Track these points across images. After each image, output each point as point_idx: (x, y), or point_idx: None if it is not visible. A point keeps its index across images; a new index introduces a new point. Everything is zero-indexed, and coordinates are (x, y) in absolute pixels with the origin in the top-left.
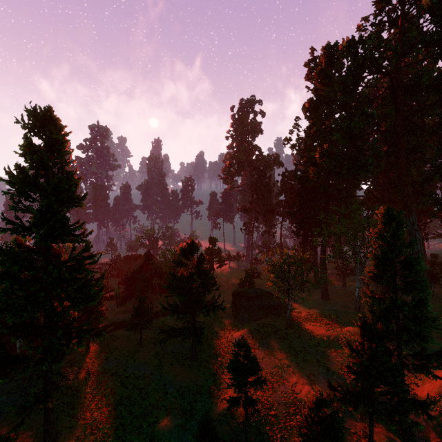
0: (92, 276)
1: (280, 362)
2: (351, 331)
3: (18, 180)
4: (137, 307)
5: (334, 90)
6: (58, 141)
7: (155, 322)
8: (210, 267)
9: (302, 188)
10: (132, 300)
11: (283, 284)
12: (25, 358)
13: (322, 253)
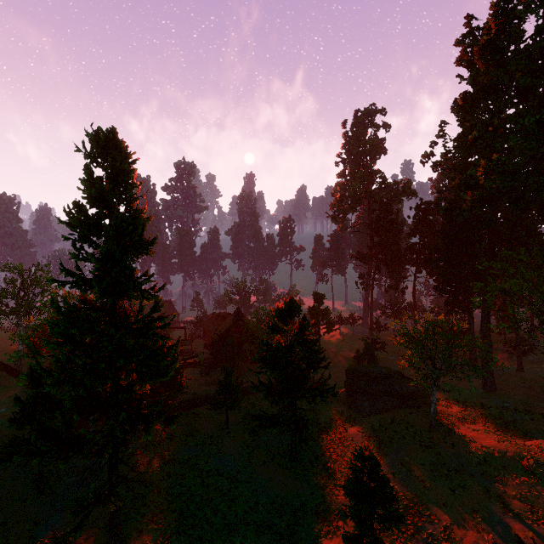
0: (164, 343)
1: (422, 484)
2: (543, 447)
3: (78, 222)
4: (222, 381)
5: (507, 73)
6: (123, 171)
7: (244, 401)
8: (315, 332)
9: (450, 224)
10: (218, 369)
11: (426, 366)
12: (86, 442)
13: (484, 320)
